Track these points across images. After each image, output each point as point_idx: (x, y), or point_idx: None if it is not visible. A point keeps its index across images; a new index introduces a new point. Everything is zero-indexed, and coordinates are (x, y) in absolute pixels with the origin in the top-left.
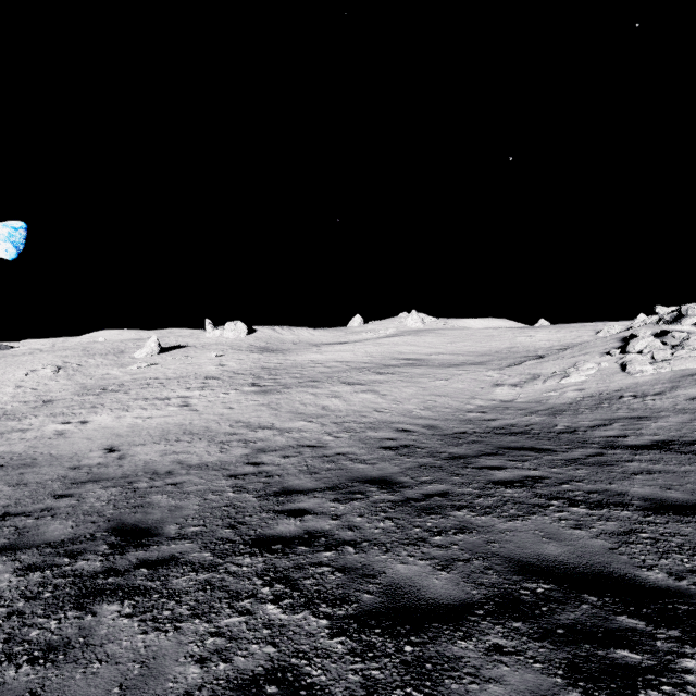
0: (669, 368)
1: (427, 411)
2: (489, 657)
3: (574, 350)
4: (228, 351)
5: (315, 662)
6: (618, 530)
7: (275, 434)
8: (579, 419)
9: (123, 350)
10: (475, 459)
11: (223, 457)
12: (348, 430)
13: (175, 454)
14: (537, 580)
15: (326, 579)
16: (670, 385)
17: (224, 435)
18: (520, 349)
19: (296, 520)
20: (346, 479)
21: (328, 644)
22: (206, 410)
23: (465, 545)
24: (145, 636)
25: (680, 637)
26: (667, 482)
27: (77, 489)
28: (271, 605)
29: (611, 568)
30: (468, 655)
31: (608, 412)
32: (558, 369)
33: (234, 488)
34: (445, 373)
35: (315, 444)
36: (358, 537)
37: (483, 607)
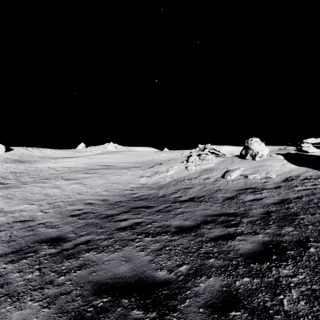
0: (199, 167)
1: (106, 192)
2: None
3: (172, 161)
4: None
5: None
6: (159, 247)
7: (0, 215)
8: (168, 190)
9: None
10: (117, 216)
11: None
12: (56, 207)
13: None
14: (103, 296)
15: None
16: (199, 174)
17: None
18: (155, 160)
19: None
20: (32, 242)
21: None
22: None
23: (76, 279)
24: None
25: (155, 317)
26: (187, 216)
27: None
28: None
29: (145, 274)
30: None
31: (179, 186)
32: (165, 169)
33: None
34: (120, 172)
35: (28, 219)
36: (1, 293)
37: None
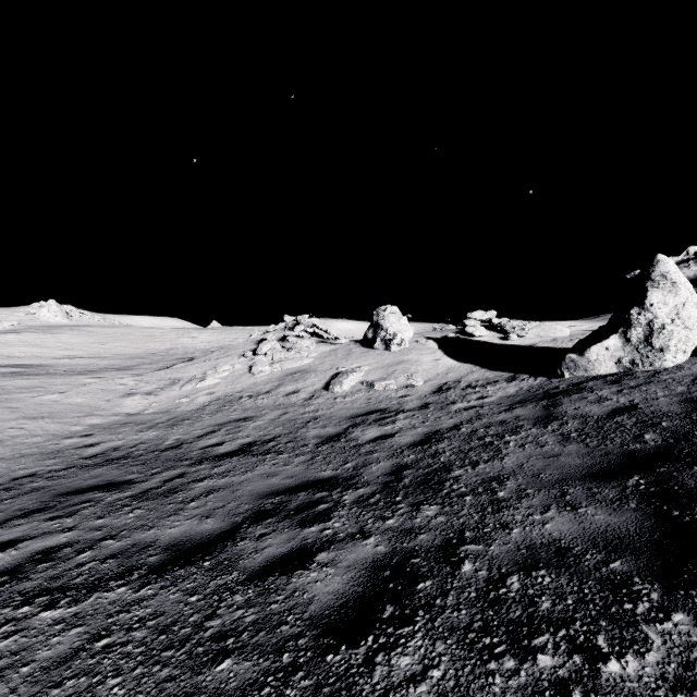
0: (280, 368)
1: None
2: None
3: (221, 352)
4: None
5: None
6: (70, 649)
7: None
8: (194, 428)
9: None
10: None
11: None
12: None
13: None
14: None
15: None
16: (277, 383)
17: None
18: (180, 351)
19: None
20: None
21: None
22: None
23: None
24: None
25: None
26: (215, 504)
27: None
28: None
29: None
30: None
31: (224, 416)
32: (200, 372)
33: None
34: (67, 383)
35: None
36: None
37: None
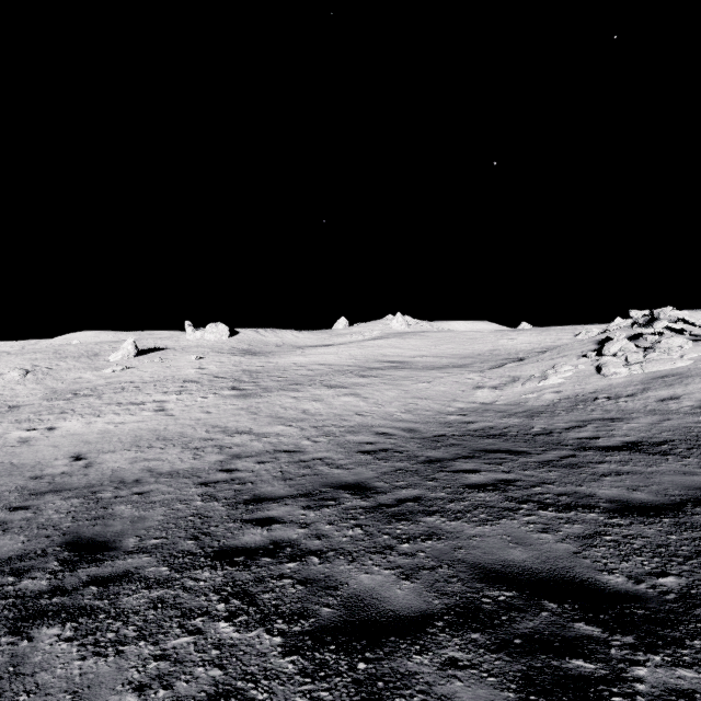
0: (641, 370)
1: (408, 414)
2: (444, 672)
3: (553, 353)
4: (209, 354)
5: (263, 685)
6: (583, 533)
7: (252, 439)
8: (555, 421)
9: (97, 353)
10: (452, 462)
11: (196, 464)
12: (327, 434)
13: (146, 461)
14: (500, 587)
15: (286, 592)
16: (642, 387)
17: (199, 441)
18: (502, 352)
19: (263, 529)
20: (320, 485)
21: (279, 664)
22: (182, 415)
23: (432, 552)
24: (82, 663)
25: (634, 644)
26: (634, 483)
27: (35, 501)
28: (224, 622)
29: (574, 572)
30: (422, 670)
31: (583, 414)
32: (537, 371)
33: (203, 497)
34: (428, 376)
35: (293, 449)
36: (324, 547)
37: (443, 618)
